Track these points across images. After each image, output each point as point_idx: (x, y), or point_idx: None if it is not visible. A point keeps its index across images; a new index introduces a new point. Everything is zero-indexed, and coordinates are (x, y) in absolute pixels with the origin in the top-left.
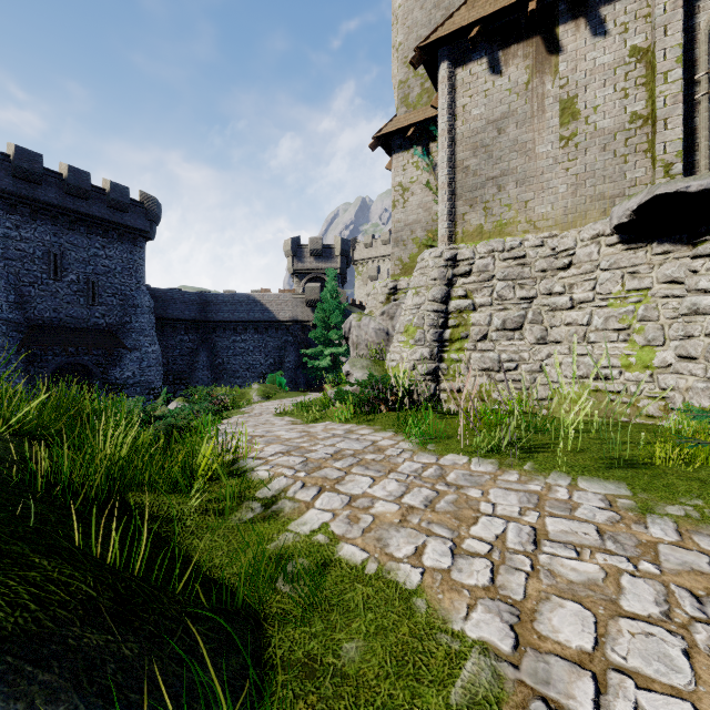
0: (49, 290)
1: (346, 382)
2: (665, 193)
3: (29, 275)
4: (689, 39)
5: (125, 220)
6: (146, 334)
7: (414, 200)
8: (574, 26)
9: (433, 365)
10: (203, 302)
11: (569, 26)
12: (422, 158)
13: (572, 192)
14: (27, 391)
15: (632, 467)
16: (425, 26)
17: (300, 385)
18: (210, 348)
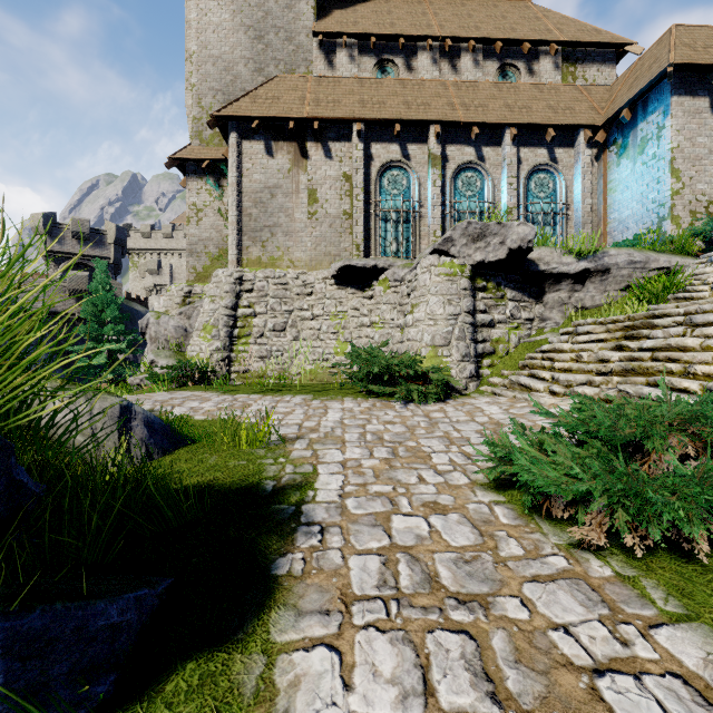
0: None
1: (157, 366)
2: (349, 265)
3: None
4: (368, 179)
5: None
6: None
7: (207, 221)
8: (316, 146)
9: (226, 354)
10: None
11: (313, 145)
12: (214, 188)
13: (315, 248)
14: None
15: (320, 391)
16: (217, 81)
17: None
18: None
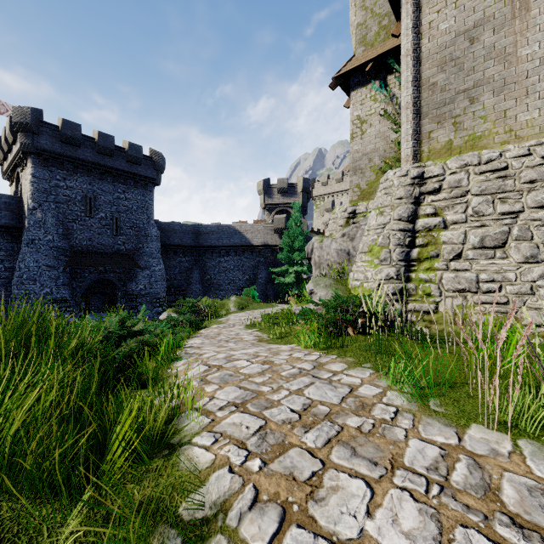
0: (86, 224)
1: (311, 301)
2: None
3: (72, 214)
4: None
5: (139, 170)
6: (154, 257)
7: (371, 130)
8: None
9: (399, 285)
10: (196, 232)
11: None
12: (379, 90)
13: None
14: (70, 299)
15: None
16: None
17: (269, 297)
18: (201, 267)
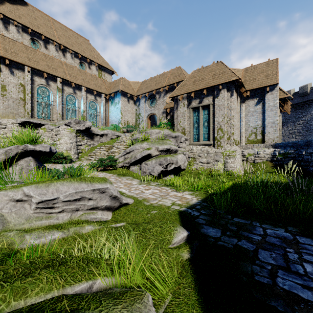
0: None
1: None
2: (29, 121)
3: None
4: (32, 88)
5: None
6: None
7: None
8: (5, 68)
9: None
10: None
11: (4, 67)
12: None
13: (5, 109)
14: None
15: None
16: None
17: None
18: None
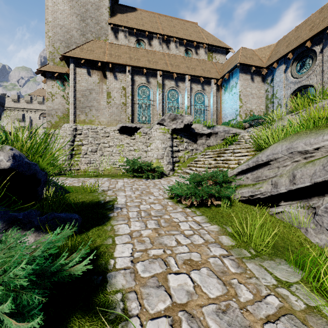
0: None
1: None
2: (125, 125)
3: None
4: (133, 90)
5: None
6: None
7: (57, 100)
8: (110, 73)
9: (69, 162)
10: None
11: (109, 73)
12: (61, 85)
13: (110, 117)
14: None
15: (114, 176)
16: (62, 36)
17: None
18: None
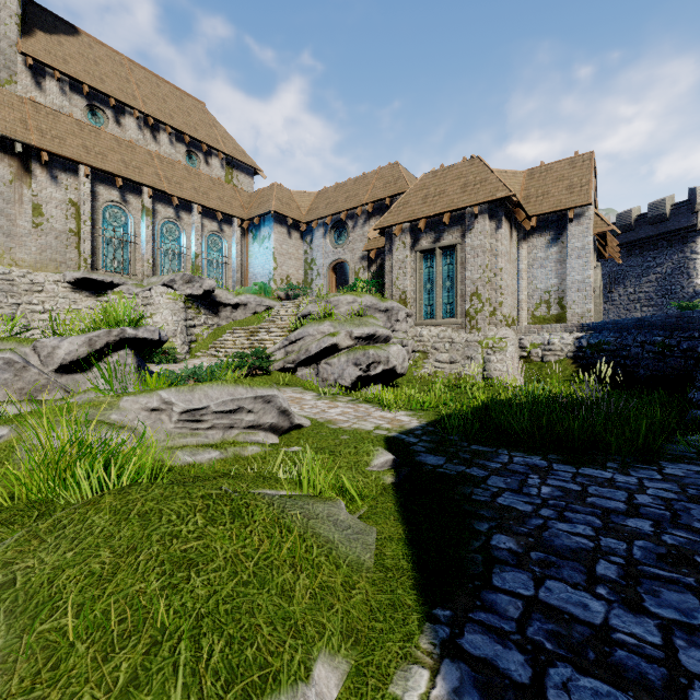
0: None
1: None
2: (90, 278)
3: None
4: (93, 210)
5: None
6: None
7: None
8: (41, 169)
9: None
10: None
11: (39, 167)
12: None
13: (41, 253)
14: None
15: None
16: None
17: None
18: None
